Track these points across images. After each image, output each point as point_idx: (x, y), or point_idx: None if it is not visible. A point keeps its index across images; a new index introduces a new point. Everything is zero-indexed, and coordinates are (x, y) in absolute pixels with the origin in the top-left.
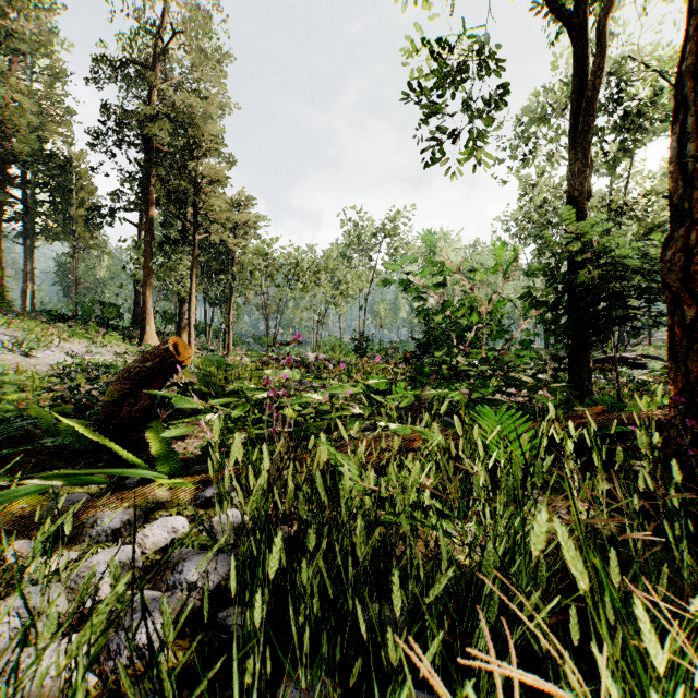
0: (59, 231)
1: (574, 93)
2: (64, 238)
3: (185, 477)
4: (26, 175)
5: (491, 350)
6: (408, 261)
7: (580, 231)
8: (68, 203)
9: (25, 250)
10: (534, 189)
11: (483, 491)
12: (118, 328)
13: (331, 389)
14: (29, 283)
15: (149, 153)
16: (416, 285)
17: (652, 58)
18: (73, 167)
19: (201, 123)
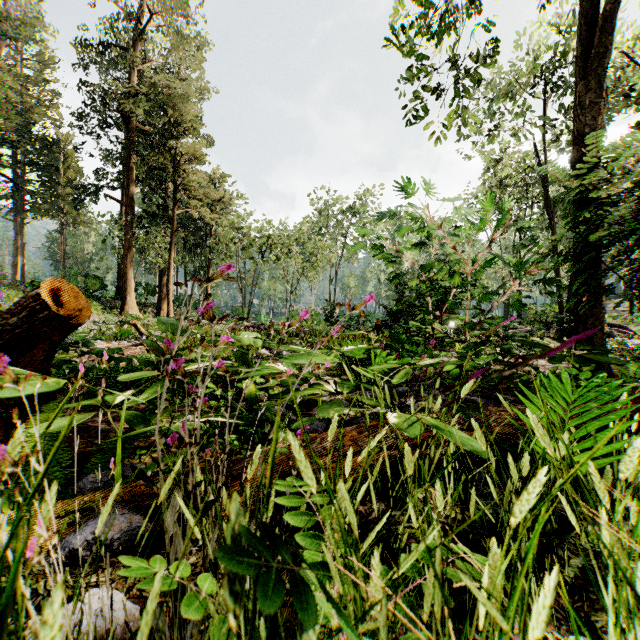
0: (47, 208)
1: (582, 13)
2: (53, 215)
3: (71, 493)
4: (17, 155)
5: (477, 314)
6: (385, 217)
7: (610, 160)
8: (56, 182)
9: (16, 226)
10: (499, 164)
11: (543, 527)
12: (102, 299)
13: (293, 359)
14: (20, 257)
15: (130, 131)
16: (389, 249)
17: (617, 33)
18: (60, 147)
19: (179, 103)
